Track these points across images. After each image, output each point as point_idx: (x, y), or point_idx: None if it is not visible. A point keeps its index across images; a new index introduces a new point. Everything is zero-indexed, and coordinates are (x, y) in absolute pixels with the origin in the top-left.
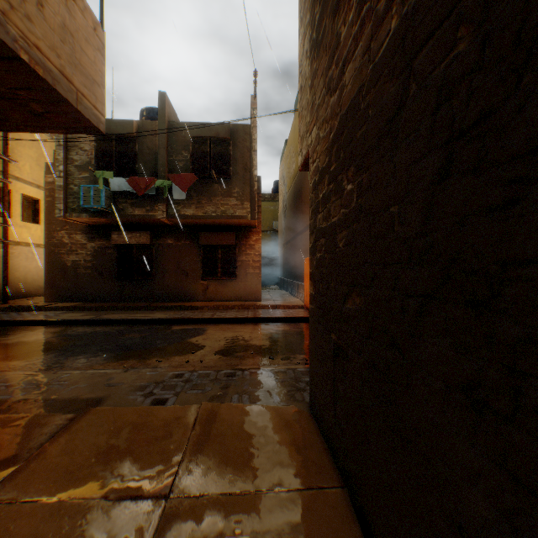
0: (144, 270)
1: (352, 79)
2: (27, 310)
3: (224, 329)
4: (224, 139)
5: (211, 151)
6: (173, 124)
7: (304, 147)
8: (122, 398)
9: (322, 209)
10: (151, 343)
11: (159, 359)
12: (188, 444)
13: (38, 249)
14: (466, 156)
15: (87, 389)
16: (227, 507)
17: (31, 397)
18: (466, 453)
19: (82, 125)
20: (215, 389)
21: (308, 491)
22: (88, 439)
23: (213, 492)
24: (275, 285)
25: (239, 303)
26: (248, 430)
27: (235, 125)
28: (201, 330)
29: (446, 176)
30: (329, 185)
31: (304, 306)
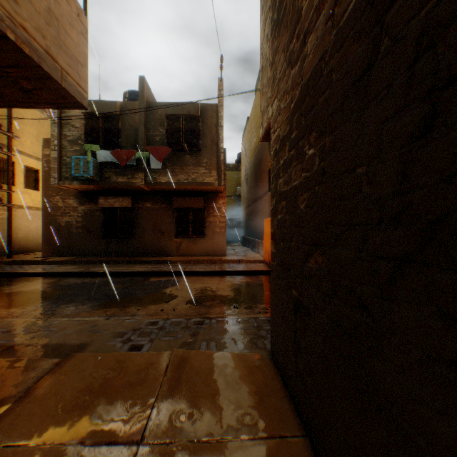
0: (126, 229)
1: (314, 48)
2: (27, 264)
3: (195, 280)
4: (194, 116)
5: (183, 127)
6: (151, 104)
7: (265, 120)
8: (103, 344)
9: (283, 174)
10: (131, 293)
11: (137, 307)
12: (160, 389)
13: (37, 211)
14: (456, 106)
15: (72, 335)
16: (195, 455)
17: (23, 342)
18: (456, 436)
19: (67, 101)
20: (186, 336)
21: (271, 440)
22: (70, 383)
23: (182, 439)
24: (238, 242)
25: (208, 258)
26: (215, 377)
27: (204, 104)
28: (174, 282)
29: (428, 131)
30: (289, 151)
31: (264, 261)
